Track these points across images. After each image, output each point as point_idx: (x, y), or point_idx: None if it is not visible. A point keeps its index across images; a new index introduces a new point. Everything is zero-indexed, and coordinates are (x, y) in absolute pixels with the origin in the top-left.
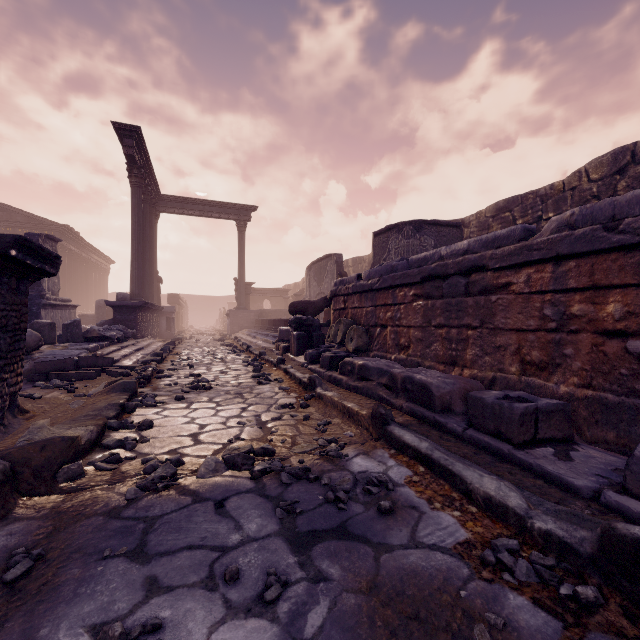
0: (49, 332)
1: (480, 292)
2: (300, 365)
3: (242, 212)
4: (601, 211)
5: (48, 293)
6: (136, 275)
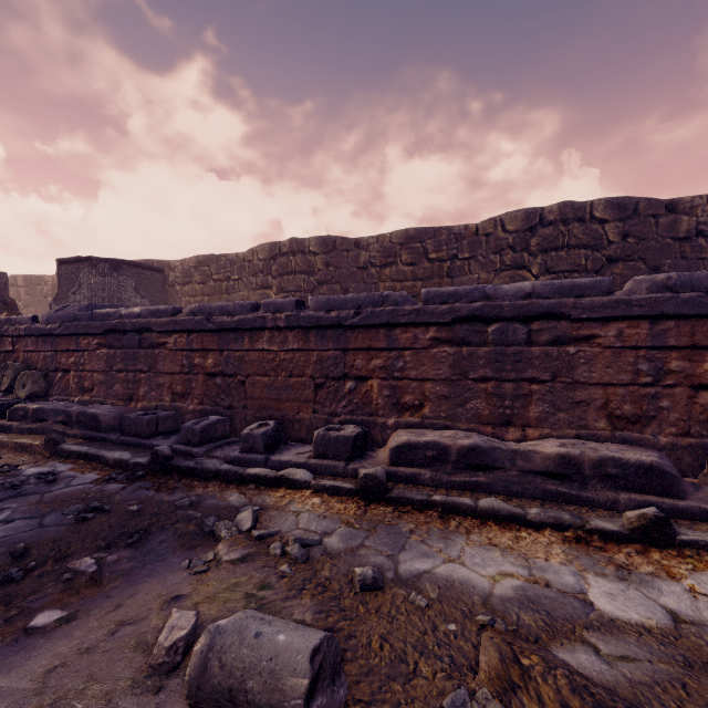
0: None
1: (149, 346)
2: None
3: None
4: (206, 309)
5: None
6: None
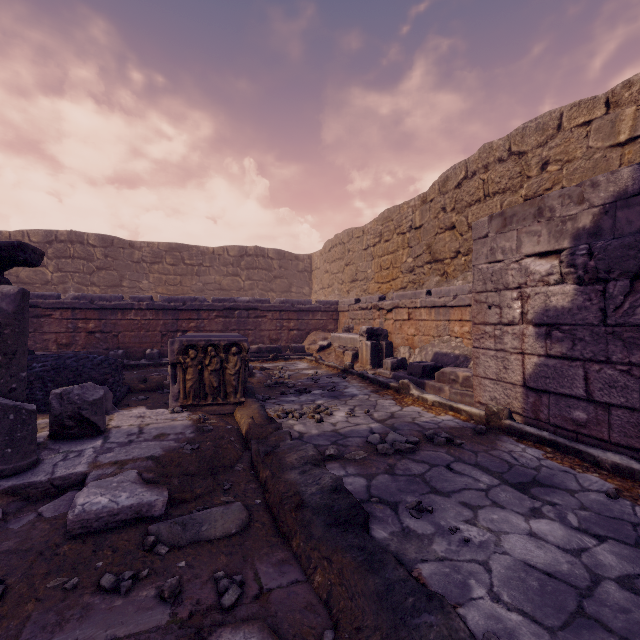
0: None
1: (34, 317)
2: None
3: None
4: (89, 297)
5: None
6: None
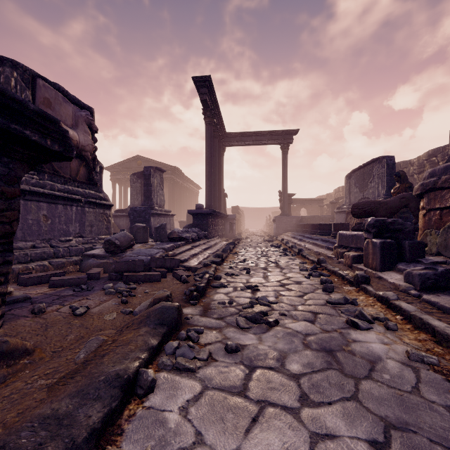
0: (143, 233)
1: None
2: (400, 290)
3: (285, 136)
4: None
5: (156, 206)
6: (208, 191)
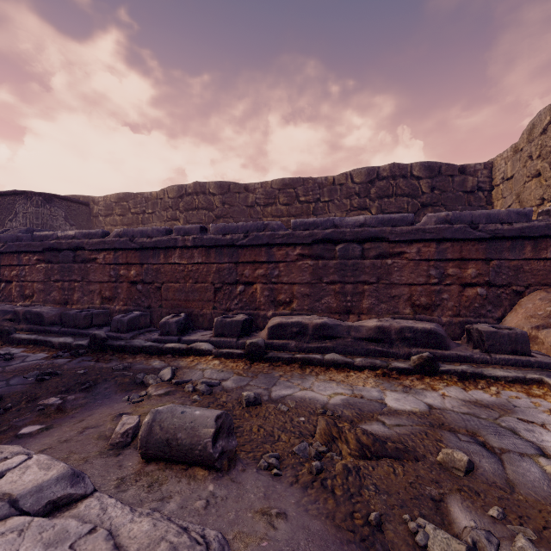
0: None
1: (82, 261)
2: None
3: None
4: (130, 232)
5: None
6: None
